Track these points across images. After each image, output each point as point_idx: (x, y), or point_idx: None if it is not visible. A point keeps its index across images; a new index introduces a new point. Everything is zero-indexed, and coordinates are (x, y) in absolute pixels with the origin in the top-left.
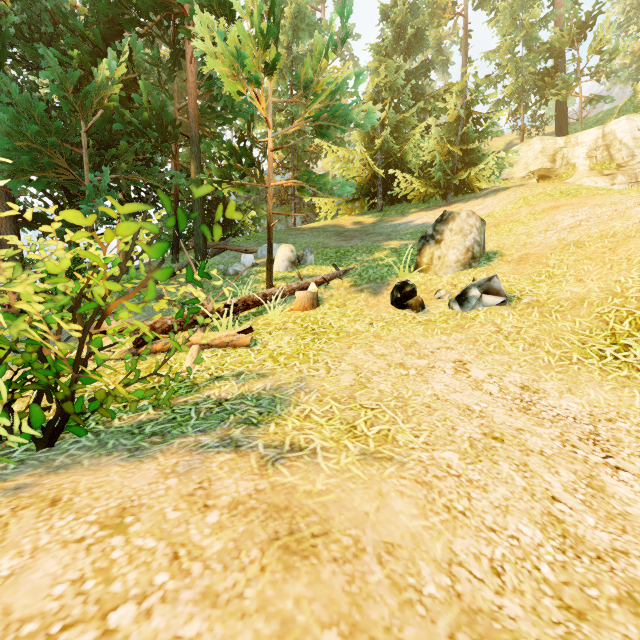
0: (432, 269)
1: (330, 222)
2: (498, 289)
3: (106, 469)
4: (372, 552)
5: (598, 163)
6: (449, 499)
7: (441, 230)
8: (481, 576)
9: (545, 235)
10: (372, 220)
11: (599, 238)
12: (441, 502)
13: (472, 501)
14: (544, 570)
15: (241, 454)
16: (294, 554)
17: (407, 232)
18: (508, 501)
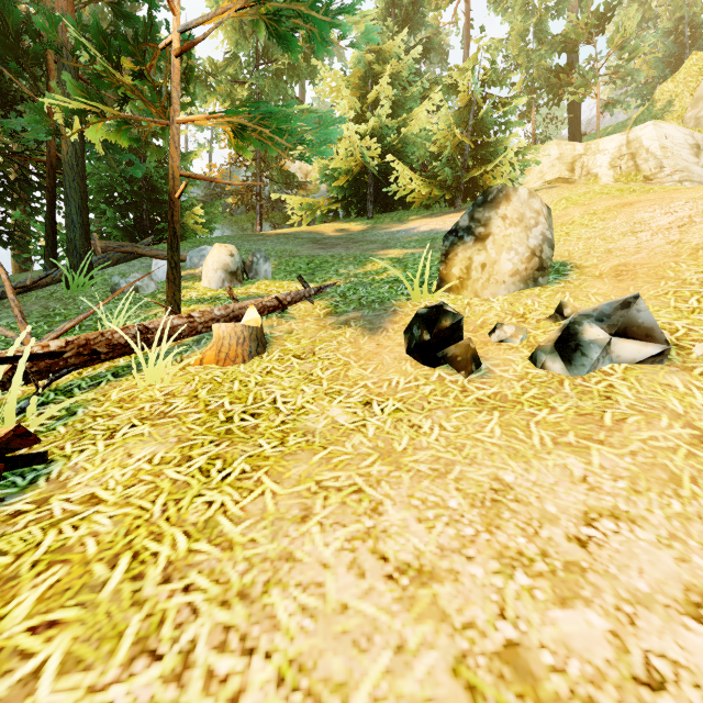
0: (469, 287)
1: (305, 228)
2: (649, 326)
3: None
4: None
5: (623, 174)
6: None
7: (485, 218)
8: None
9: (637, 237)
10: (361, 227)
11: None
12: None
13: None
14: None
15: None
16: None
17: (411, 239)
18: None
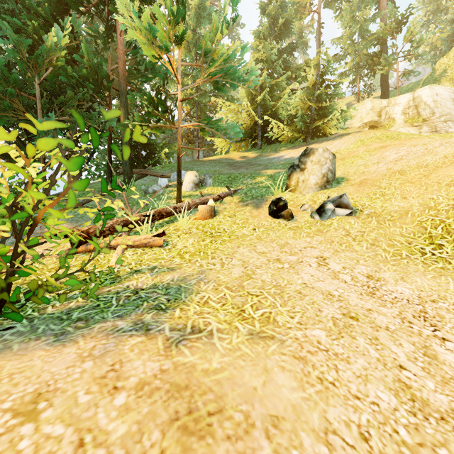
0: (298, 189)
1: (224, 156)
2: (347, 204)
3: (31, 353)
4: (260, 427)
5: (410, 118)
6: (321, 371)
7: (304, 161)
8: (352, 443)
9: (377, 166)
10: (254, 155)
11: (416, 168)
12: (315, 374)
13: (339, 372)
14: (402, 433)
15: (150, 337)
16: (192, 435)
17: (279, 163)
18: (367, 371)
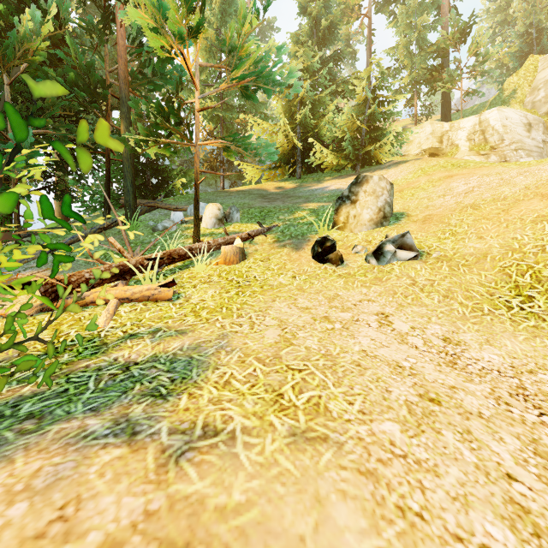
0: (348, 227)
1: (255, 186)
2: (411, 244)
3: None
4: None
5: (476, 145)
6: (400, 495)
7: (356, 191)
8: None
9: (444, 199)
10: (292, 185)
11: (492, 201)
12: (392, 501)
13: (426, 493)
14: None
15: (135, 447)
16: None
17: (323, 196)
18: (464, 487)
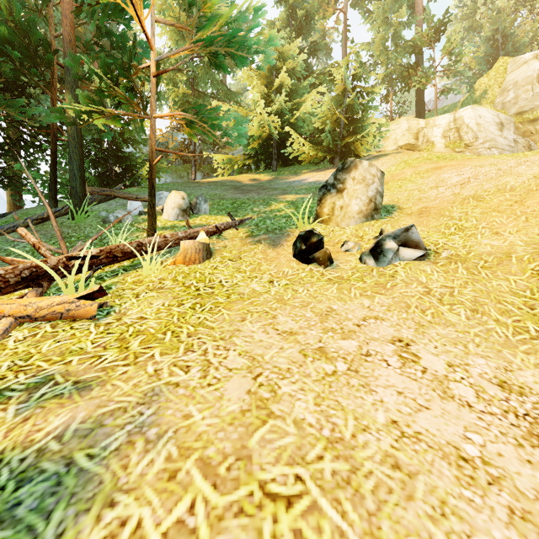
0: (333, 220)
1: (228, 178)
2: (417, 241)
3: None
4: None
5: (451, 142)
6: None
7: (343, 179)
8: None
9: (437, 190)
10: (268, 178)
11: (498, 192)
12: None
13: None
14: None
15: None
16: None
17: (302, 188)
18: None
